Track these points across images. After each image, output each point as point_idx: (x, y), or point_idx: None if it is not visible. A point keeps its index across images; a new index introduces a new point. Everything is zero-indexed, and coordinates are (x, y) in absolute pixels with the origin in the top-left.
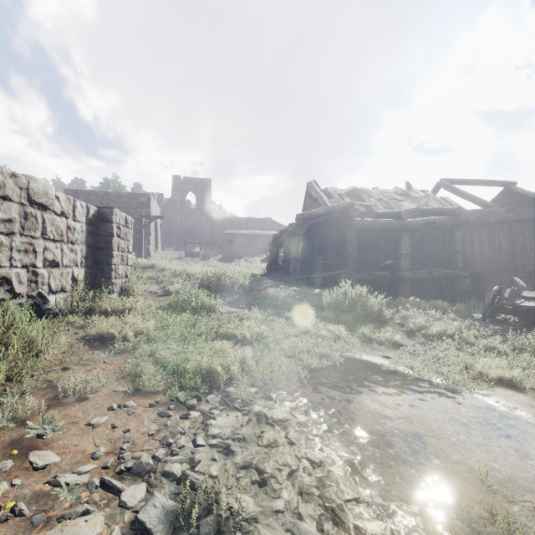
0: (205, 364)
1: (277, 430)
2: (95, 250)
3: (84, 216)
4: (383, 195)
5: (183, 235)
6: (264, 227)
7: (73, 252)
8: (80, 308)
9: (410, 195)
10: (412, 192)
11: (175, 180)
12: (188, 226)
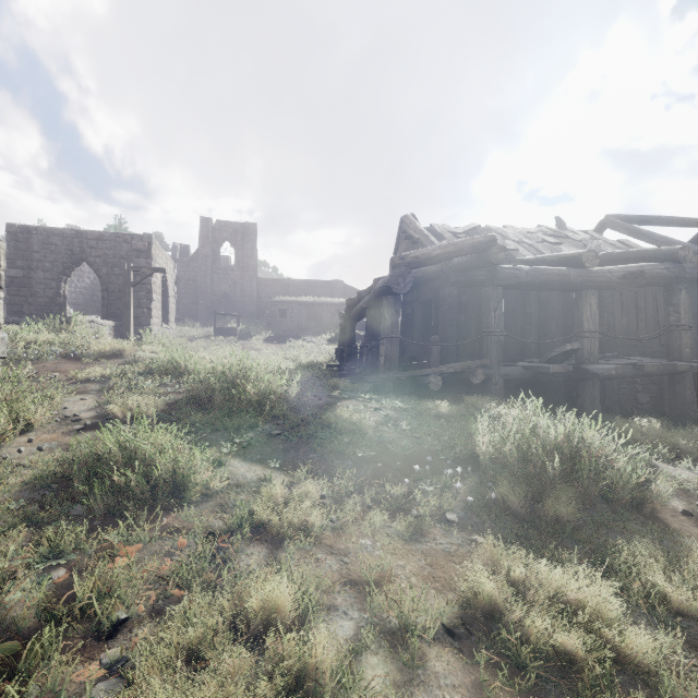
0: None
1: None
2: None
3: None
4: (524, 236)
5: (216, 304)
6: (332, 294)
7: None
8: None
9: (568, 236)
10: (568, 233)
11: (203, 224)
12: (223, 290)
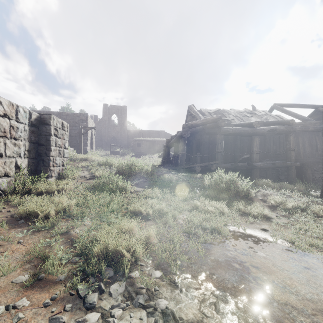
0: (111, 247)
1: None
2: (37, 145)
3: (27, 119)
4: (237, 113)
5: (109, 141)
6: (160, 136)
7: (16, 145)
8: (21, 189)
9: (255, 113)
10: (256, 112)
11: (104, 106)
12: (112, 135)
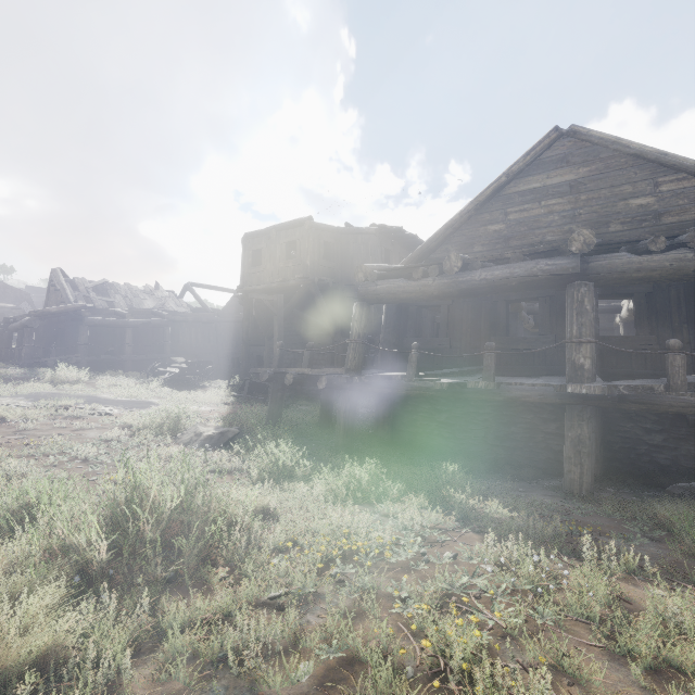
0: None
1: (2, 400)
2: None
3: None
4: (131, 292)
5: None
6: None
7: None
8: None
9: (155, 295)
10: (159, 292)
11: None
12: None
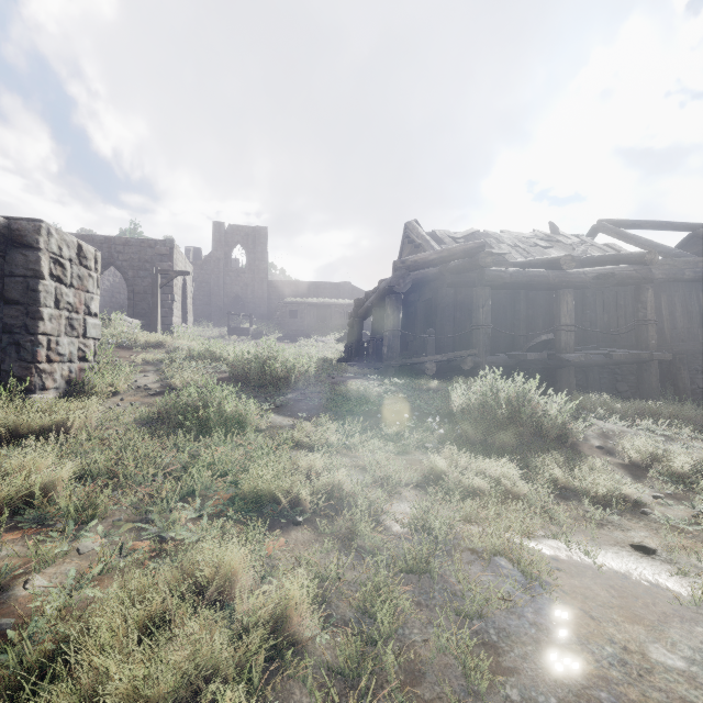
0: (109, 700)
1: None
2: (2, 304)
3: None
4: (518, 240)
5: (228, 305)
6: (341, 295)
7: None
8: None
9: (559, 240)
10: (560, 237)
11: (216, 228)
12: (235, 292)
